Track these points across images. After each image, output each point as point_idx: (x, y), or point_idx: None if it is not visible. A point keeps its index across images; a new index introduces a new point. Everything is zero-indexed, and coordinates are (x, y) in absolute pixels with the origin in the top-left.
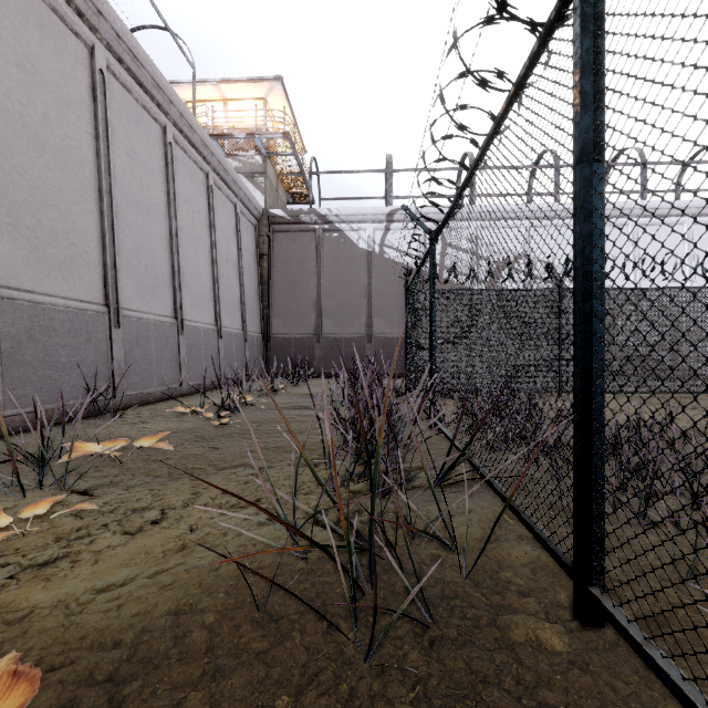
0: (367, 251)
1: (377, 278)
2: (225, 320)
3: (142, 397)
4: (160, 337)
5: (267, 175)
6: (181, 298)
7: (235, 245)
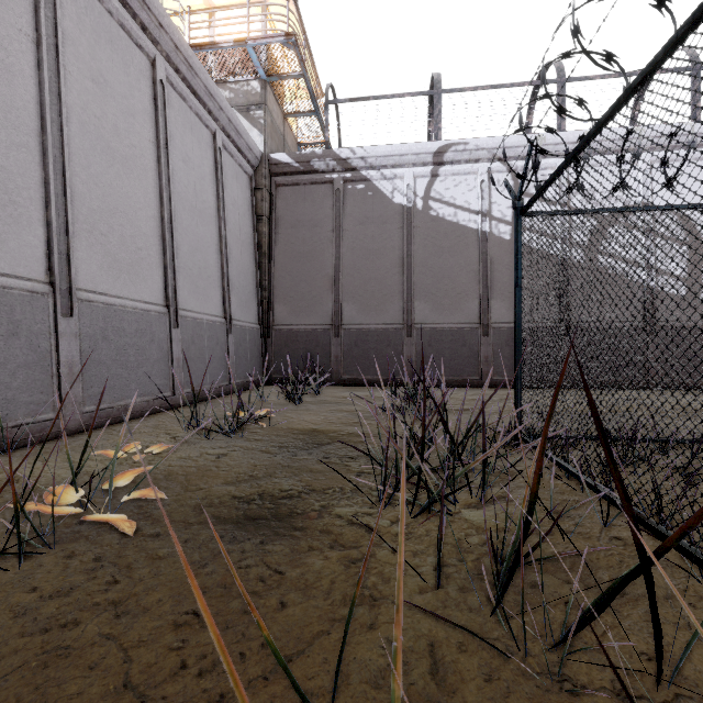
0: (406, 207)
1: (420, 244)
2: (188, 299)
3: None
4: None
5: (267, 107)
6: (69, 246)
7: (212, 191)
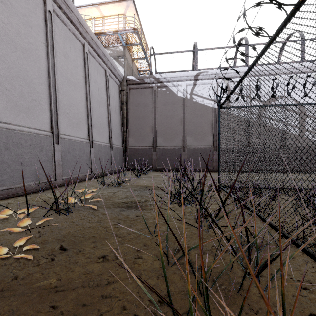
0: (183, 98)
1: (188, 113)
2: (96, 136)
3: (9, 191)
4: (35, 145)
5: (125, 57)
6: (58, 118)
7: (104, 93)
